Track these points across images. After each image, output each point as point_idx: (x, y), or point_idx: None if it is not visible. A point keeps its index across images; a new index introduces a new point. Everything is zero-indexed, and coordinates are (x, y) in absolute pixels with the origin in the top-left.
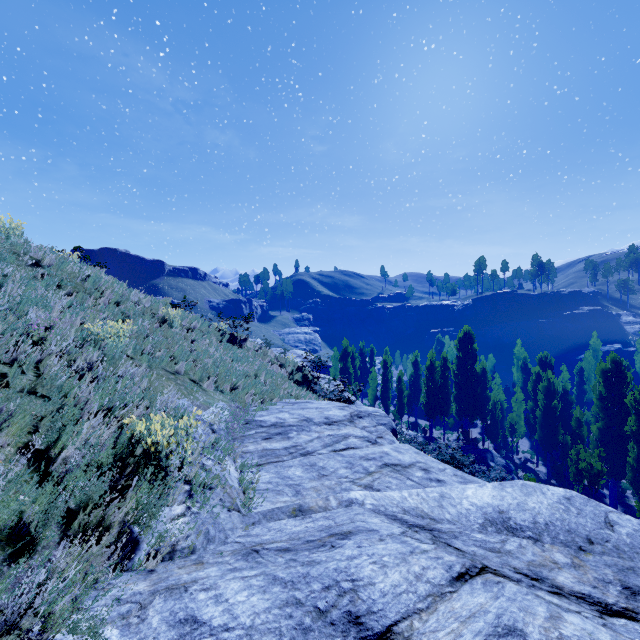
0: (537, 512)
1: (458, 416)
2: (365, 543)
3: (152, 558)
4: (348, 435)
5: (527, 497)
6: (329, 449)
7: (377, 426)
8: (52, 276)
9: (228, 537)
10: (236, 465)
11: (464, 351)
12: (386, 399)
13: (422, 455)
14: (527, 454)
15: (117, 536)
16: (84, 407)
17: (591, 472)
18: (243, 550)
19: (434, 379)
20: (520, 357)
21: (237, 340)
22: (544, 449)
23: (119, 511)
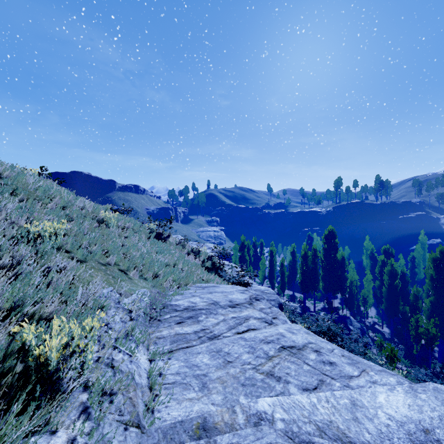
0: None
1: (324, 291)
2: None
3: None
4: (248, 317)
5: None
6: (233, 331)
7: (272, 307)
8: (9, 185)
9: None
10: (148, 353)
11: (329, 244)
12: (272, 278)
13: (311, 335)
14: (374, 319)
15: None
16: None
17: (428, 335)
18: None
19: (307, 264)
20: (368, 248)
21: (162, 236)
22: (388, 316)
23: None
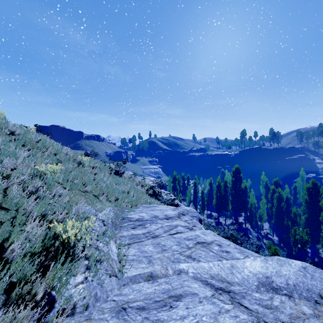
0: (288, 277)
1: (232, 211)
2: (190, 305)
3: (61, 313)
4: (177, 225)
5: (281, 267)
6: (167, 233)
7: (192, 220)
8: (20, 140)
9: (108, 296)
10: (116, 244)
11: (235, 177)
12: (195, 202)
13: (217, 236)
14: (268, 230)
15: (41, 298)
16: (29, 215)
17: (302, 241)
18: (116, 308)
19: (220, 192)
20: (264, 180)
21: (119, 173)
22: (277, 228)
23: (41, 284)
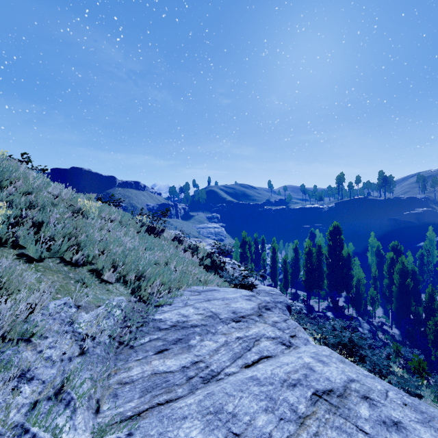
0: None
1: (329, 289)
2: None
3: None
4: (259, 336)
5: None
6: (239, 363)
7: (287, 320)
8: None
9: None
10: (96, 422)
11: (334, 240)
12: (274, 276)
13: (348, 364)
14: (382, 318)
15: None
16: None
17: None
18: None
19: (311, 262)
20: (373, 245)
21: (155, 231)
22: (399, 317)
23: None
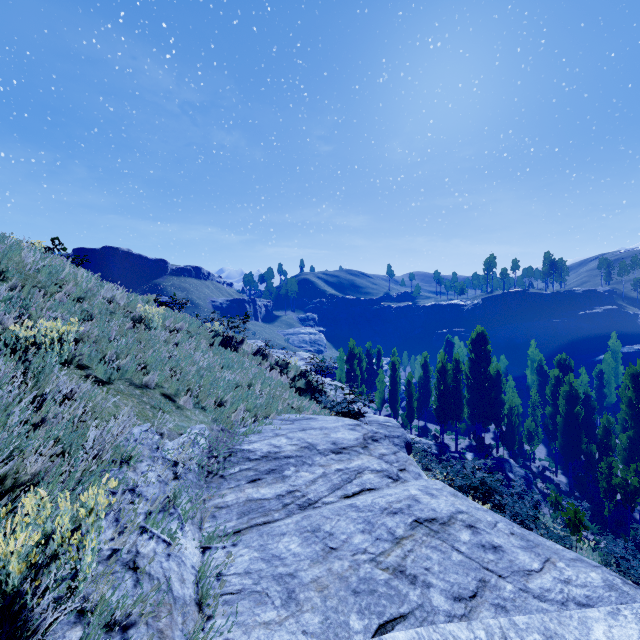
0: None
1: (471, 421)
2: None
3: None
4: (362, 469)
5: None
6: (338, 494)
7: (397, 453)
8: None
9: None
10: (201, 535)
11: (477, 353)
12: (394, 403)
13: (460, 498)
14: (544, 462)
15: None
16: None
17: (627, 489)
18: None
19: (446, 382)
20: (534, 359)
21: (232, 342)
22: (566, 458)
23: None
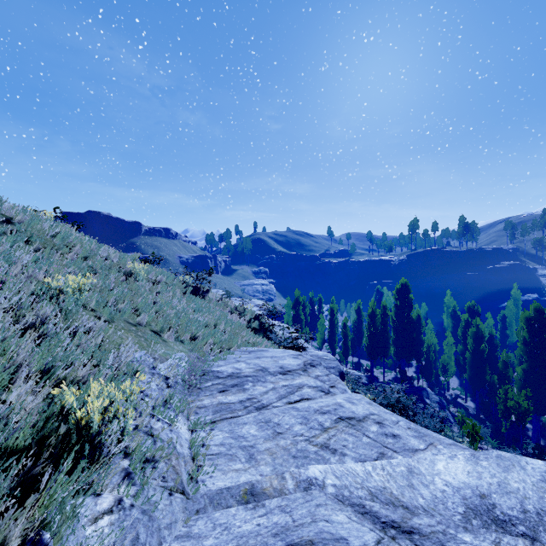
0: (523, 495)
1: (396, 357)
2: None
3: None
4: (302, 385)
5: (506, 474)
6: (284, 401)
7: (329, 375)
8: (22, 232)
9: (162, 542)
10: (189, 423)
11: (401, 300)
12: (333, 342)
13: (374, 405)
14: (457, 391)
15: None
16: (19, 370)
17: (519, 410)
18: None
19: (375, 325)
20: (449, 305)
21: (200, 292)
22: (473, 387)
23: (16, 523)
